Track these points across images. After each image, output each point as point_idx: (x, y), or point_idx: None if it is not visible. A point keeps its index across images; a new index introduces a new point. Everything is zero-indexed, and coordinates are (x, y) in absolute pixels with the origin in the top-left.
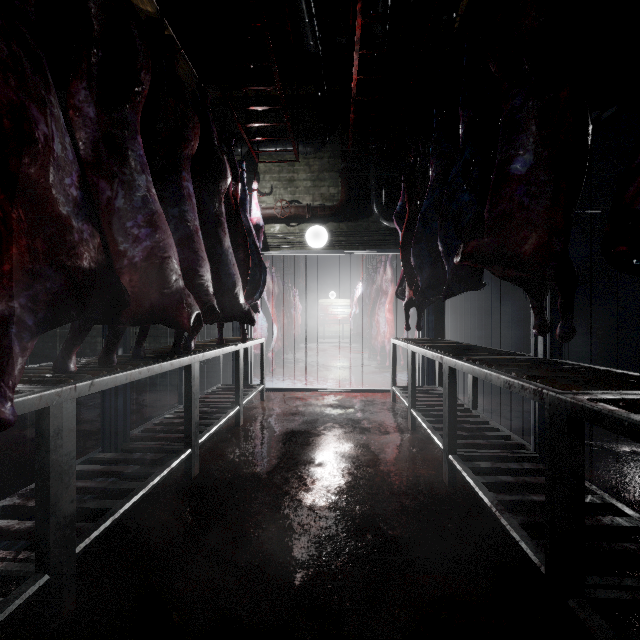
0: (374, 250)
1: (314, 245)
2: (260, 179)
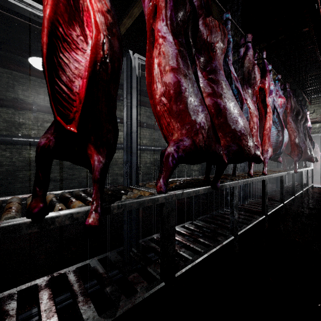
0: None
1: None
2: (308, 108)
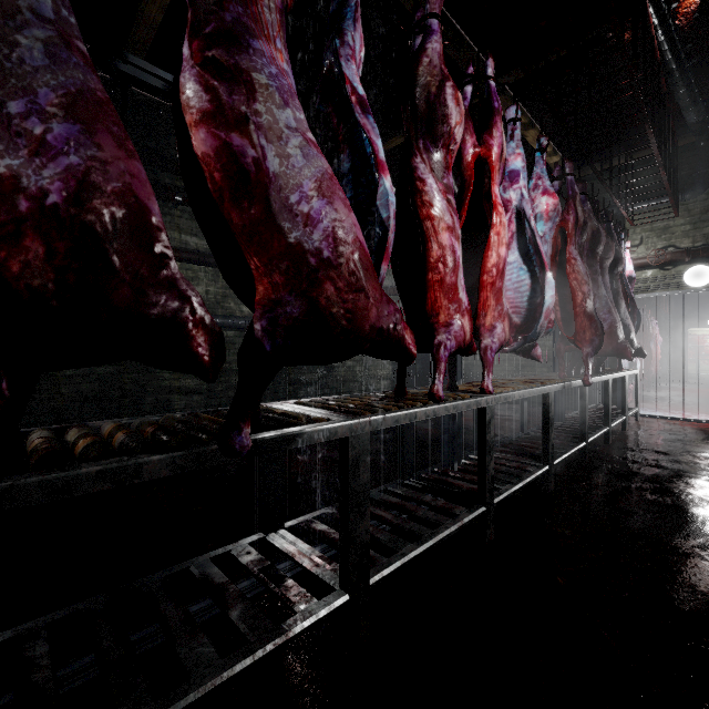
0: None
1: (694, 284)
2: (630, 233)
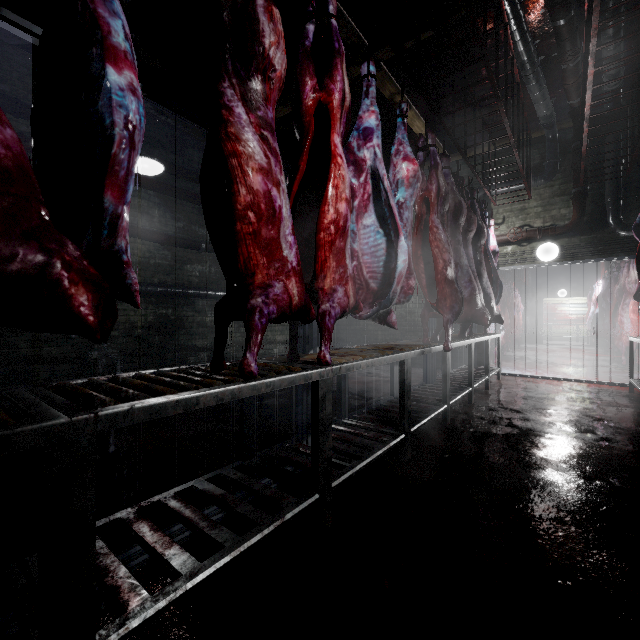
0: (610, 258)
1: (544, 259)
2: (494, 213)
